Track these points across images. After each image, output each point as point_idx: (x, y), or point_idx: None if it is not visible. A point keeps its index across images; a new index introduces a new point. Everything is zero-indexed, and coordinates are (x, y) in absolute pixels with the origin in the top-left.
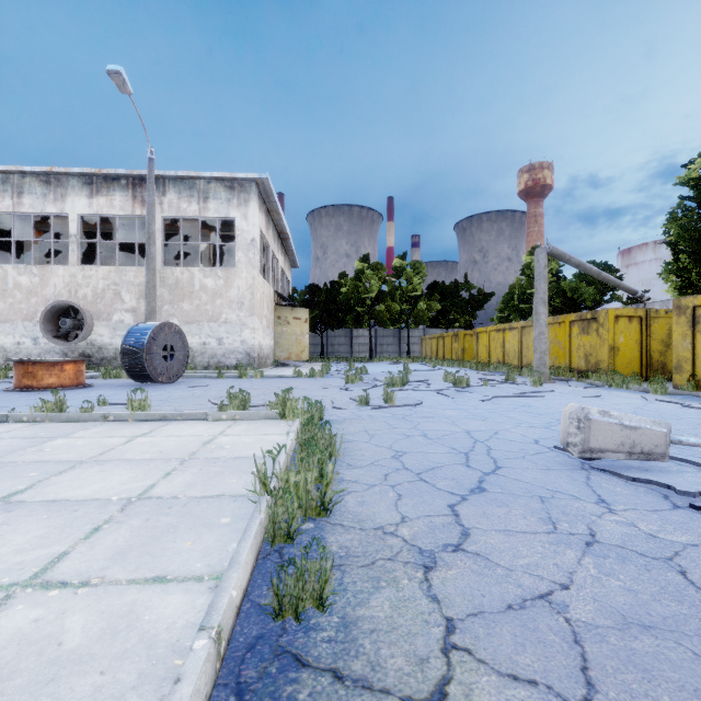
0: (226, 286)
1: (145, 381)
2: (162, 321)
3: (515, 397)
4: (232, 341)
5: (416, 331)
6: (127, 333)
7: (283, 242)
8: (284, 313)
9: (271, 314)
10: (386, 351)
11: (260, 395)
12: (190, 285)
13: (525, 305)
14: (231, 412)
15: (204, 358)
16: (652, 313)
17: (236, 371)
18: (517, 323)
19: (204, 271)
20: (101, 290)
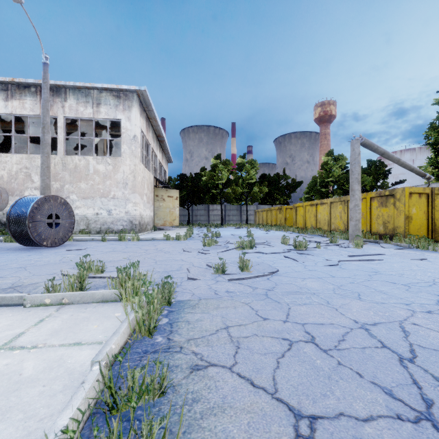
0: (114, 170)
1: (32, 245)
2: (64, 197)
3: (356, 260)
4: (119, 212)
5: (252, 206)
6: (14, 204)
7: (160, 143)
8: (160, 193)
9: (150, 193)
10: (231, 219)
11: (123, 260)
12: (85, 169)
13: (324, 189)
14: (57, 294)
15: (97, 225)
16: (436, 191)
17: (121, 235)
18: (327, 200)
19: (97, 159)
20: (14, 173)
